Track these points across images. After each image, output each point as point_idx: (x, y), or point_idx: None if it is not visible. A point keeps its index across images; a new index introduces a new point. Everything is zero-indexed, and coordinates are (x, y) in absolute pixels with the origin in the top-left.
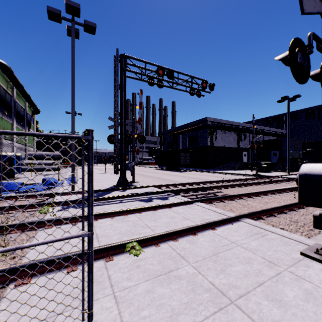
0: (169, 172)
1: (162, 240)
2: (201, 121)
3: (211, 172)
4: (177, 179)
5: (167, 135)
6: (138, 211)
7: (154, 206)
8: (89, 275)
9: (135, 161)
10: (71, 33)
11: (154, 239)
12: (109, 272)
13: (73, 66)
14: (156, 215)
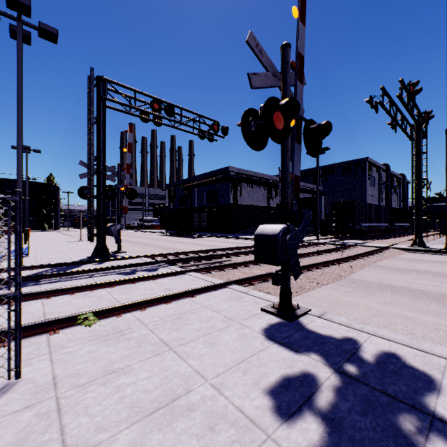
0: (178, 238)
1: (127, 311)
2: (222, 170)
3: (233, 238)
4: (185, 248)
5: (178, 187)
6: (110, 285)
7: (132, 278)
8: (16, 334)
9: (121, 224)
10: (17, 37)
11: (117, 310)
12: (51, 343)
13: (19, 86)
14: (132, 288)
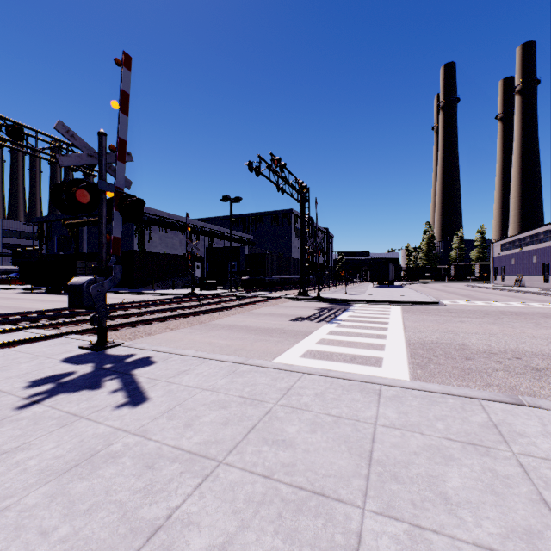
0: (50, 296)
1: None
2: None
3: (133, 294)
4: (50, 307)
5: (56, 223)
6: None
7: None
8: None
9: None
10: None
11: None
12: None
13: None
14: None
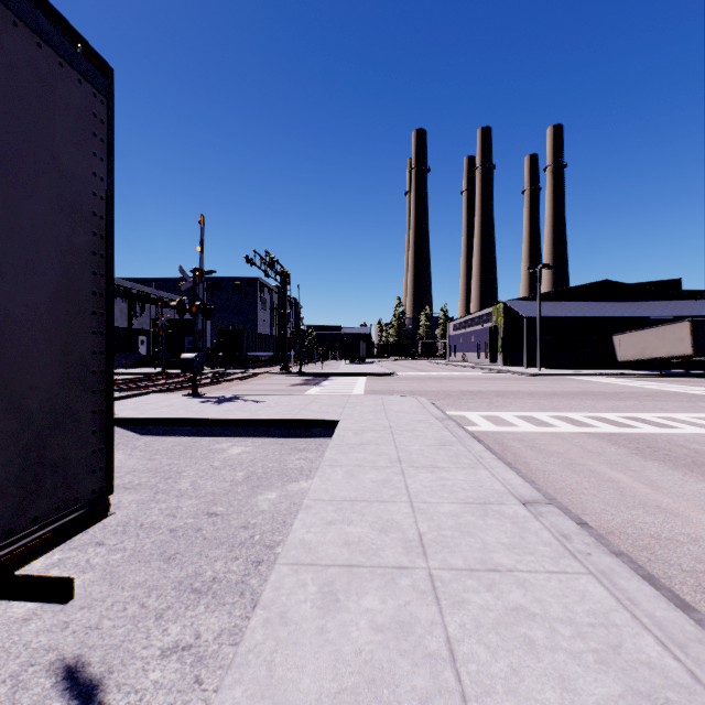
0: None
1: None
2: None
3: None
4: None
5: None
6: None
7: None
8: None
9: None
10: None
11: None
12: None
13: None
14: None
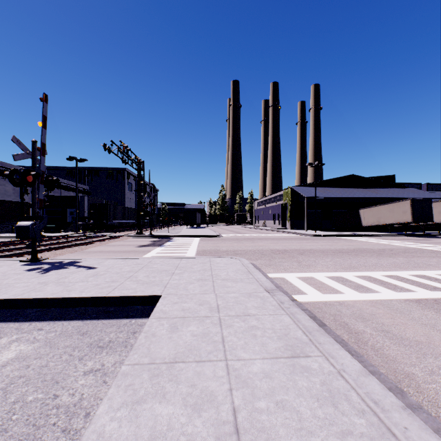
0: None
1: None
2: None
3: None
4: None
5: None
6: None
7: None
8: None
9: None
10: None
11: None
12: None
13: None
14: None
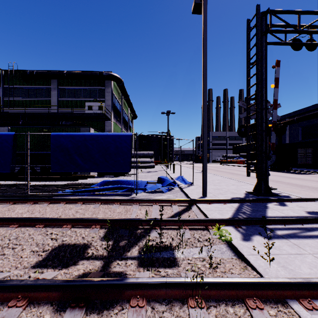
0: (281, 173)
1: None
2: None
3: None
4: None
5: None
6: None
7: None
8: None
9: (271, 160)
10: (203, 3)
11: None
12: None
13: (205, 43)
14: None
